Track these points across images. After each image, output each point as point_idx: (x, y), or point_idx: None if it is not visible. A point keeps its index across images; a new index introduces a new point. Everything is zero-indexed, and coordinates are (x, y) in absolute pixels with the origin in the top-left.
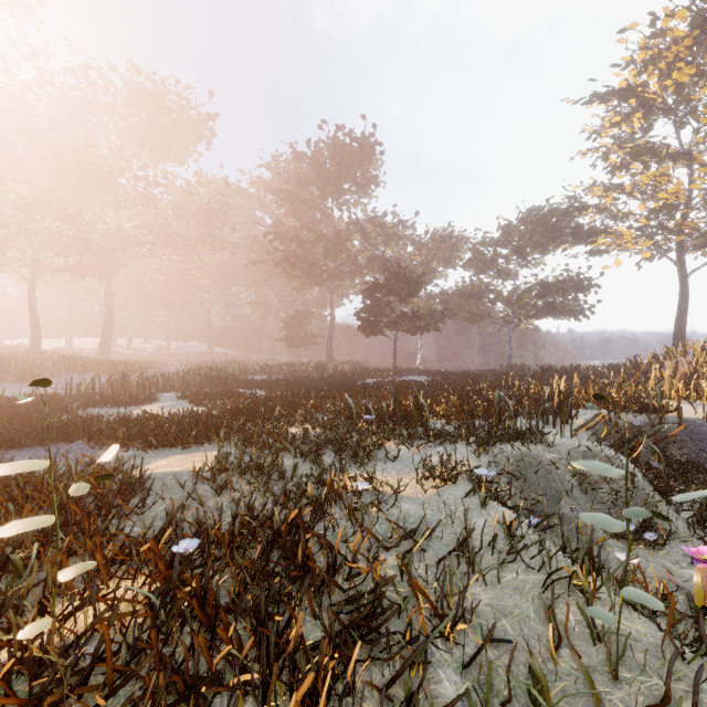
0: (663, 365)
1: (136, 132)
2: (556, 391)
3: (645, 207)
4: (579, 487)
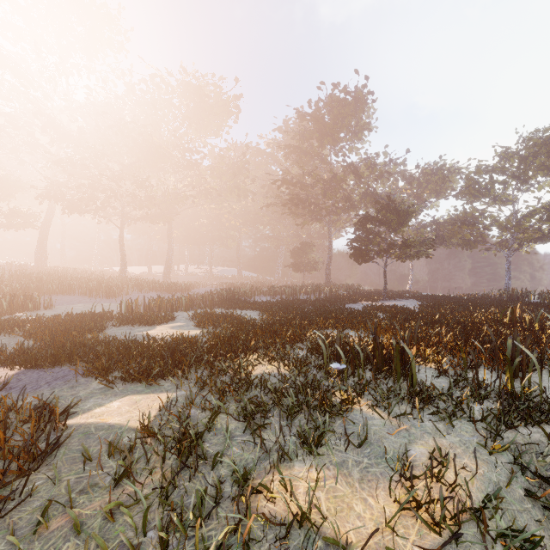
0: None
1: (185, 116)
2: None
3: None
4: None
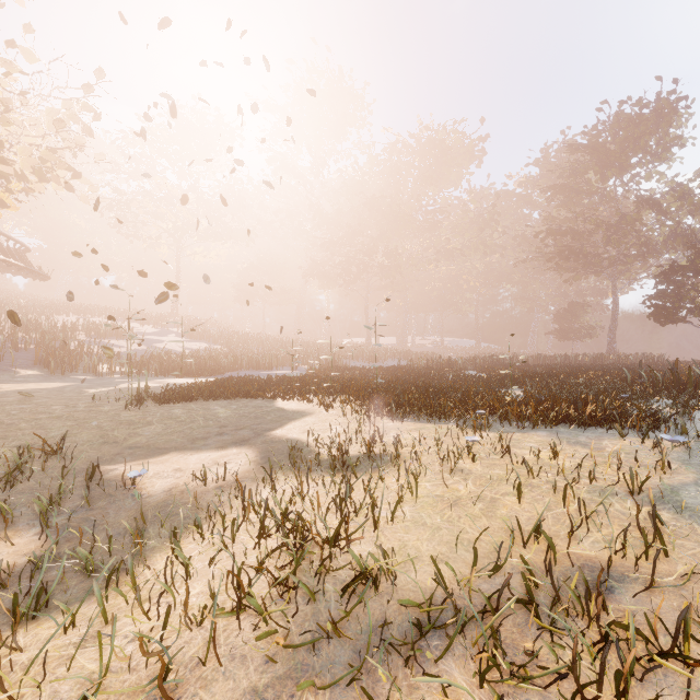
0: None
1: (426, 176)
2: None
3: None
4: None
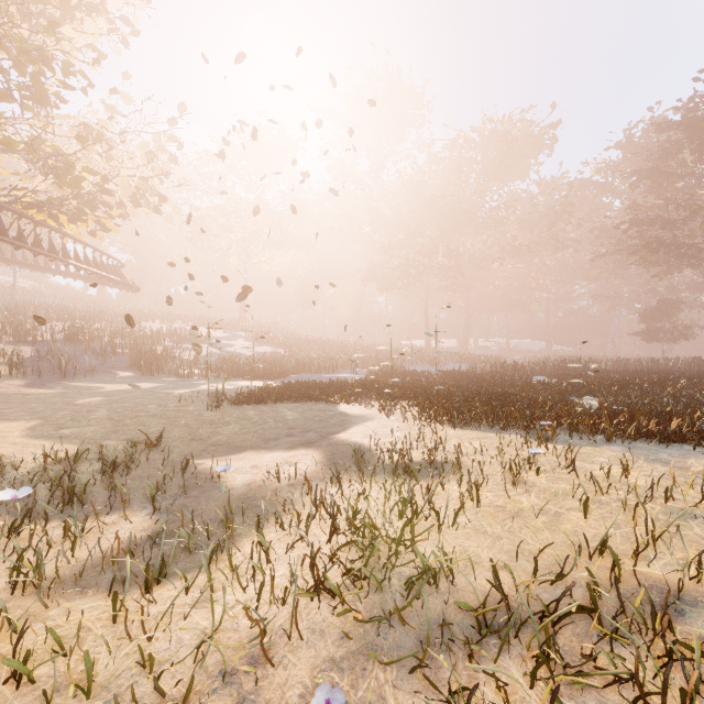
0: None
1: (490, 171)
2: None
3: None
4: None
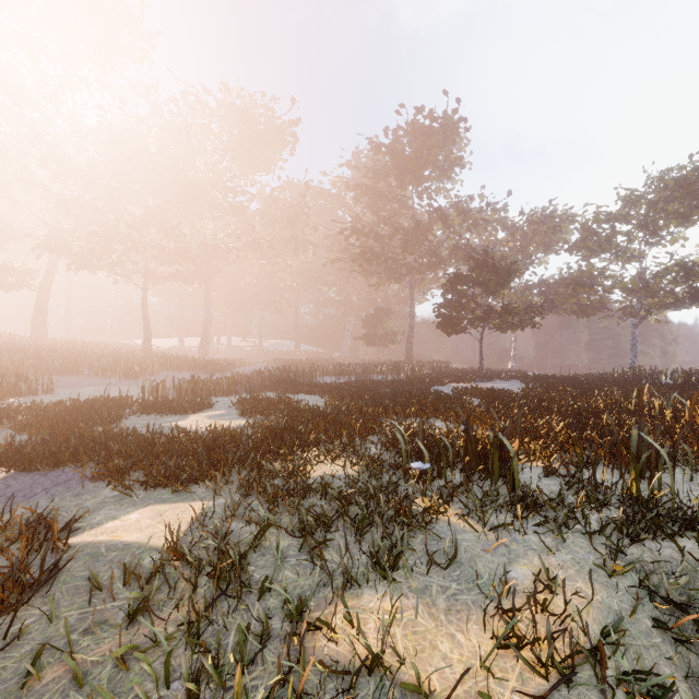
0: None
1: (227, 146)
2: None
3: None
4: None
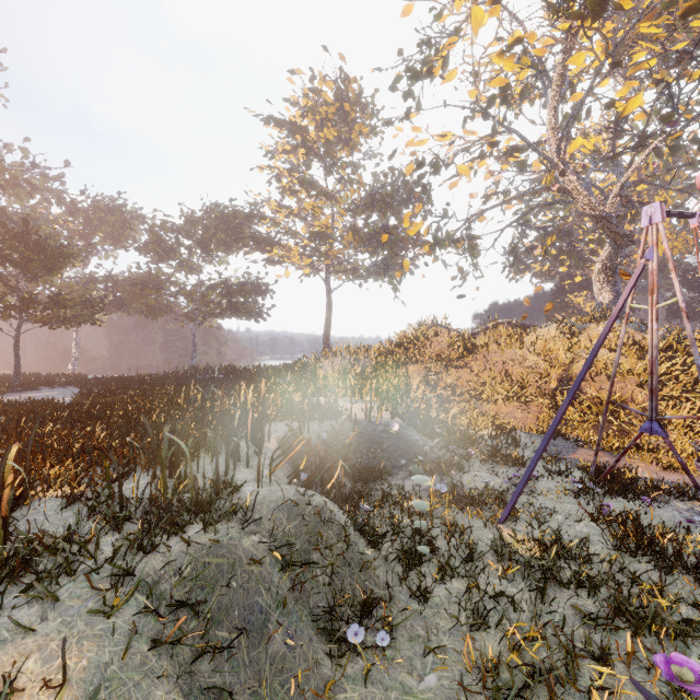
0: (323, 364)
1: None
2: (250, 416)
3: (307, 230)
4: (291, 583)
